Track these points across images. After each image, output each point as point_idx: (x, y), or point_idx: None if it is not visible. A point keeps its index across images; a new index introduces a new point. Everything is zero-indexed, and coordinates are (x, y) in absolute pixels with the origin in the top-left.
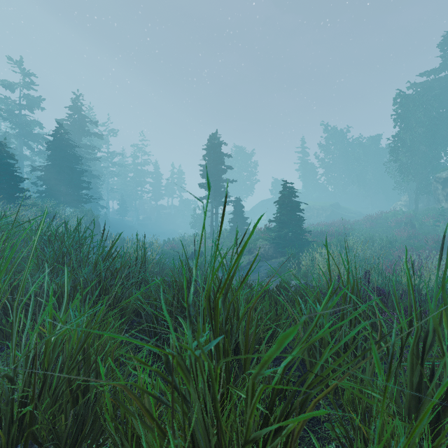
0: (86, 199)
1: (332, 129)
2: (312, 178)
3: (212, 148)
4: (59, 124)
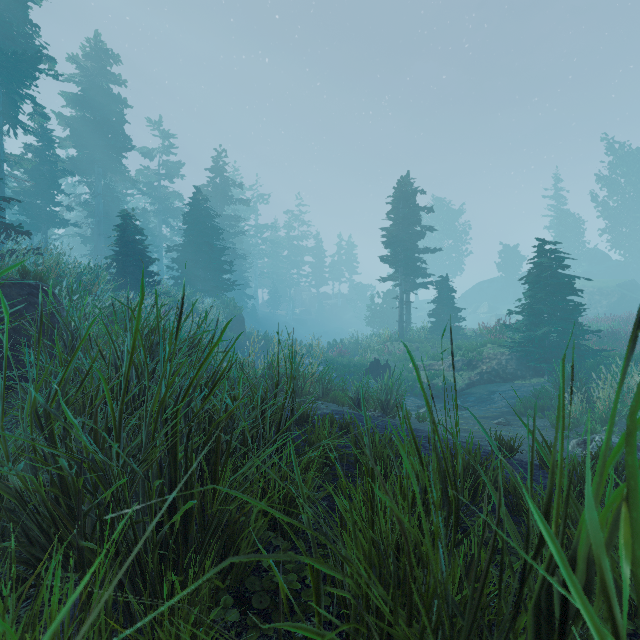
0: (228, 286)
1: (618, 149)
2: (576, 241)
3: (401, 200)
4: (197, 189)
